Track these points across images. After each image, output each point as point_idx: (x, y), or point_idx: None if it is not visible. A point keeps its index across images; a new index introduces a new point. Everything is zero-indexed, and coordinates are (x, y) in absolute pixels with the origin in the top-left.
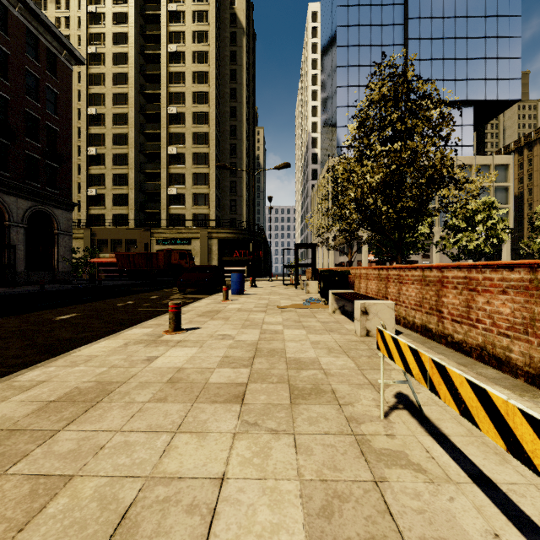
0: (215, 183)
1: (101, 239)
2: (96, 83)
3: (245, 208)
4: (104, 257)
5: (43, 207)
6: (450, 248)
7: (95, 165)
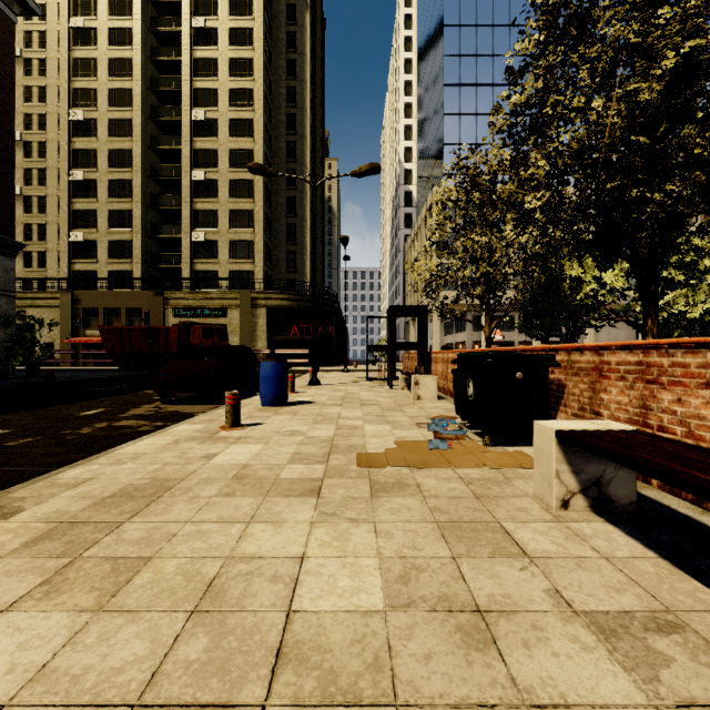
0: (263, 225)
1: (89, 307)
2: (83, 72)
3: (309, 264)
4: (92, 335)
5: None
6: None
7: (82, 197)
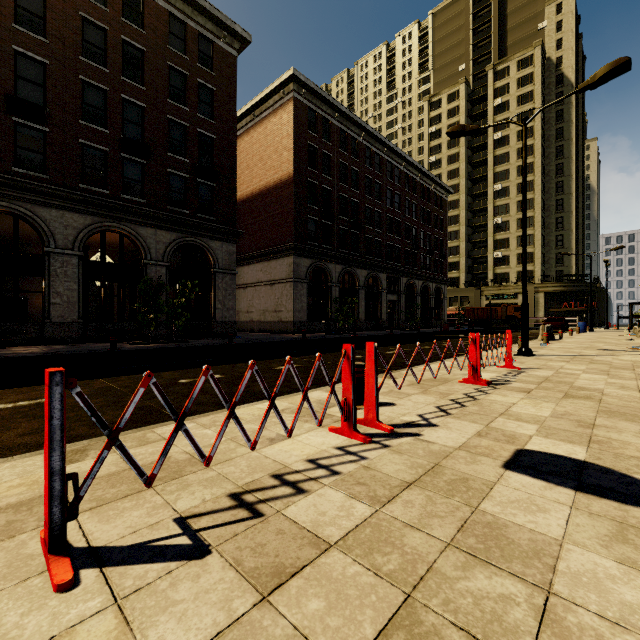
0: (540, 242)
1: None
2: None
3: (574, 259)
4: None
5: (439, 286)
6: None
7: None
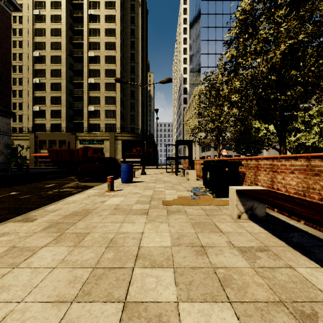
0: (120, 103)
1: (42, 140)
2: (39, 35)
3: (141, 121)
4: (43, 152)
5: None
6: (292, 144)
7: (39, 90)
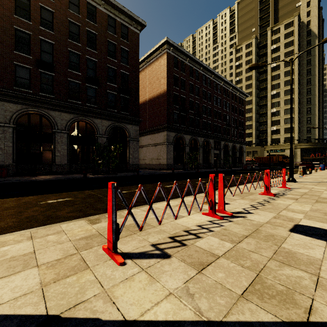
0: (297, 121)
1: None
2: None
3: (317, 130)
4: None
5: (241, 145)
6: None
7: None
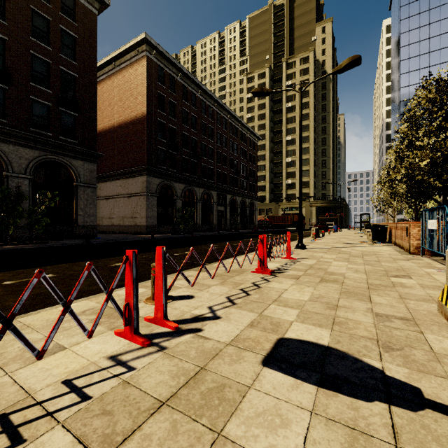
0: (313, 175)
1: None
2: None
3: (332, 186)
4: None
5: (252, 201)
6: None
7: None
